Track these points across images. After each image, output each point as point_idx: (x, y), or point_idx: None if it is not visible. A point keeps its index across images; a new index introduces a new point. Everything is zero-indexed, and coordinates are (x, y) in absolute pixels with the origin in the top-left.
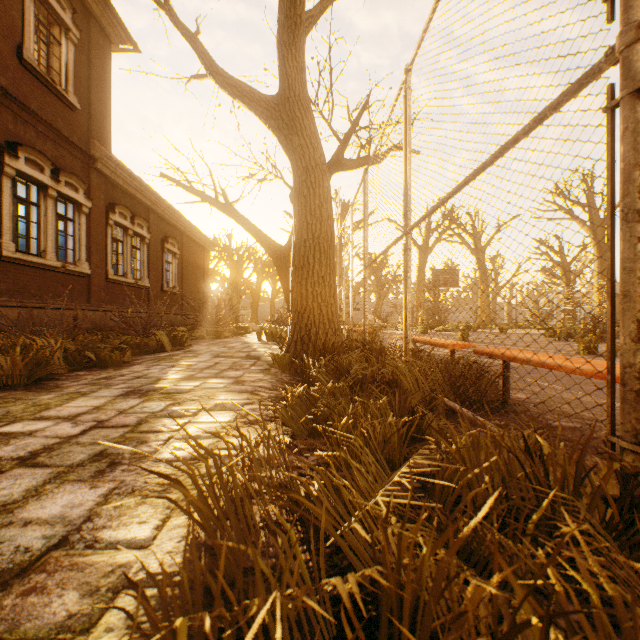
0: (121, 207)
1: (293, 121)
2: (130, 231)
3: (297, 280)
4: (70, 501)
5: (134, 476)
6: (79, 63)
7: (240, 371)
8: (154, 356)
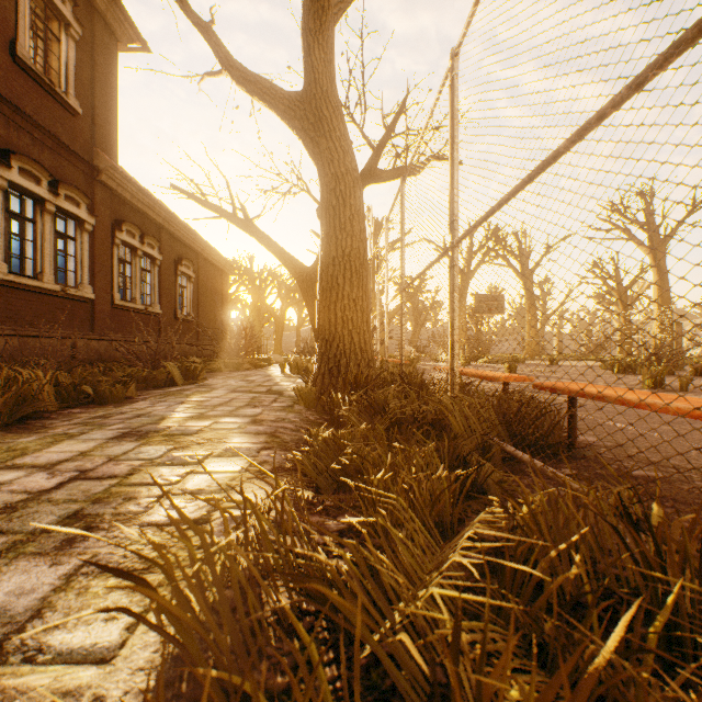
0: (129, 224)
1: (320, 121)
2: (139, 251)
3: (325, 303)
4: (19, 585)
5: (111, 547)
6: (81, 63)
7: (259, 408)
8: (163, 391)
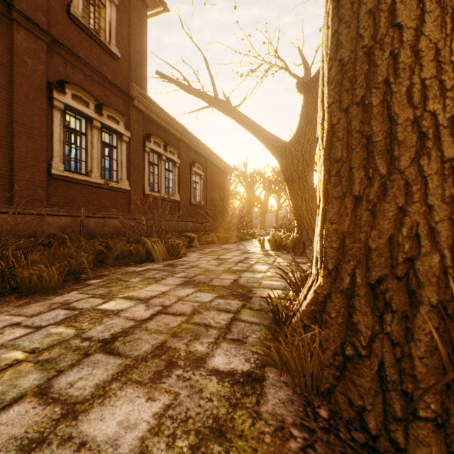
0: (155, 137)
1: None
2: (163, 157)
3: (347, 99)
4: None
5: None
6: (121, 22)
7: (159, 392)
8: (131, 269)
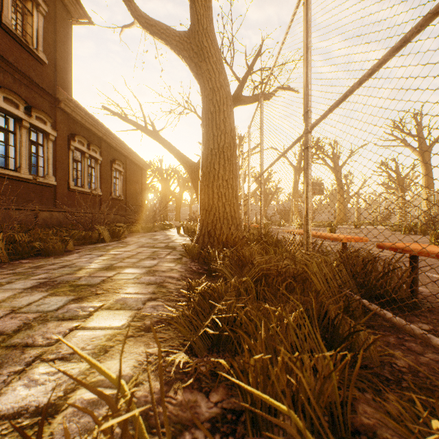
0: (79, 137)
1: (201, 50)
2: (86, 154)
3: (205, 183)
4: None
5: None
6: (47, 30)
7: (155, 260)
8: (94, 246)
